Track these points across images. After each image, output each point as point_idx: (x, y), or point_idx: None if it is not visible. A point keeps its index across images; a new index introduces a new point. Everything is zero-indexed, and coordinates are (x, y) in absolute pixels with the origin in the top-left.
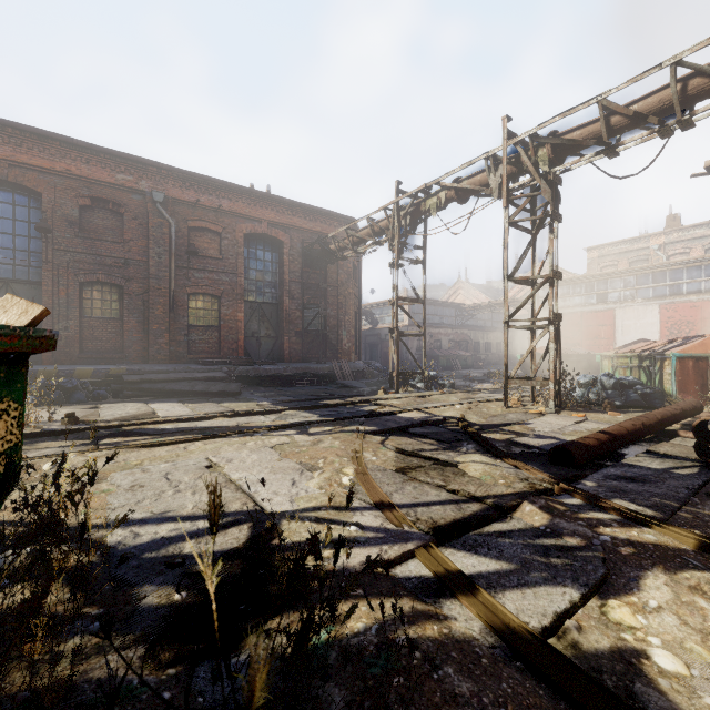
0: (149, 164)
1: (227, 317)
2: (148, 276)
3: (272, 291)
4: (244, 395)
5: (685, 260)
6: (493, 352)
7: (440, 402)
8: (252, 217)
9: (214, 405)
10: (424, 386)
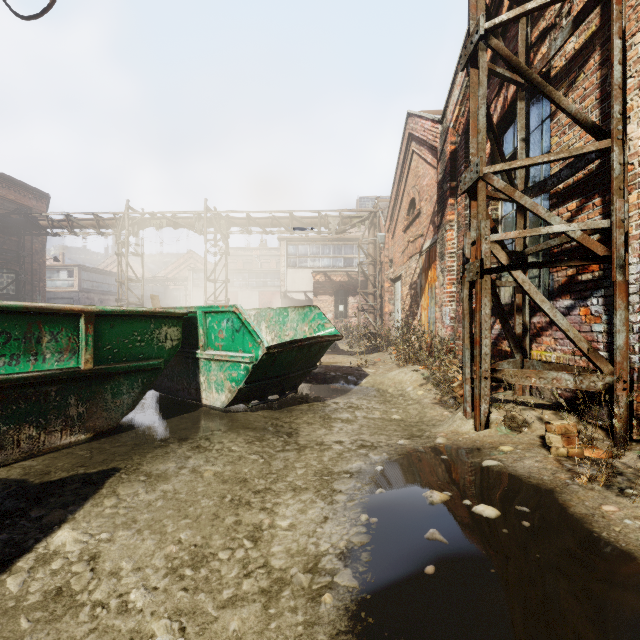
0: None
1: None
2: None
3: None
4: None
5: (269, 269)
6: None
7: None
8: None
9: None
10: None
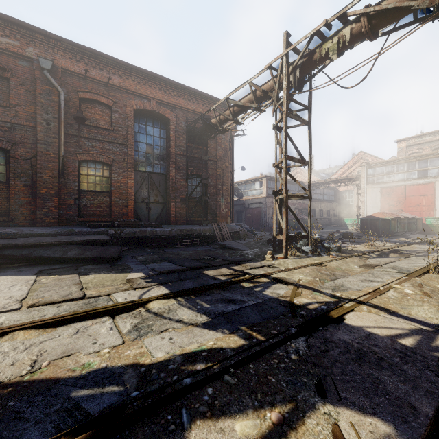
0: (36, 31)
1: (118, 184)
2: (36, 142)
3: (160, 162)
4: (124, 260)
5: None
6: (324, 217)
7: (348, 272)
8: (141, 95)
9: (72, 280)
10: (312, 250)
